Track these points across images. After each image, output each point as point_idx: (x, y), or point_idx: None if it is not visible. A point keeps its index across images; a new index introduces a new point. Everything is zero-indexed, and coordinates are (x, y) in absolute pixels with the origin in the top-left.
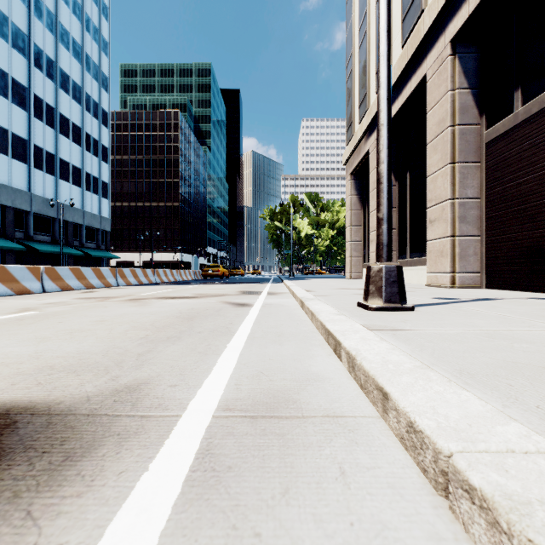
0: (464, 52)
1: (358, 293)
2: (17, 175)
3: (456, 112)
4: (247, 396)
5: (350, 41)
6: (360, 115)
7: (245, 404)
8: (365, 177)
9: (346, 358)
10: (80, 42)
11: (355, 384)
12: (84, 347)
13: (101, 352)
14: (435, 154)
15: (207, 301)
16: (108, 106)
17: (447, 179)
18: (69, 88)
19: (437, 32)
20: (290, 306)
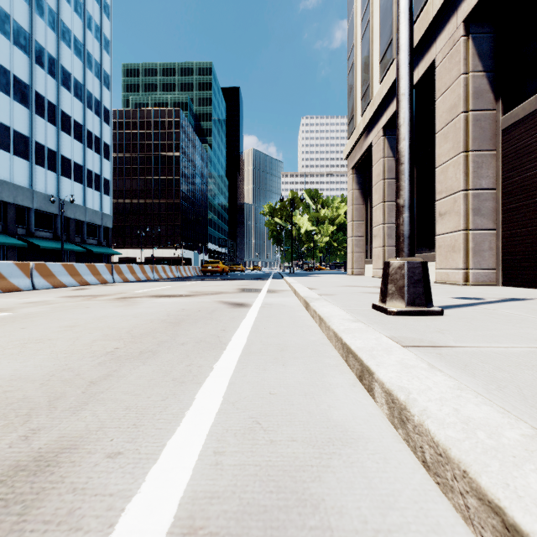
0: (478, 32)
1: (367, 291)
2: (19, 172)
3: (470, 97)
4: (231, 486)
5: (352, 32)
6: (363, 107)
7: (226, 512)
8: (367, 171)
9: (384, 399)
10: (82, 40)
11: (410, 454)
12: (26, 367)
13: (42, 379)
14: (446, 143)
15: (201, 299)
16: (110, 104)
17: (460, 168)
18: (71, 86)
19: (448, 13)
20: (293, 306)
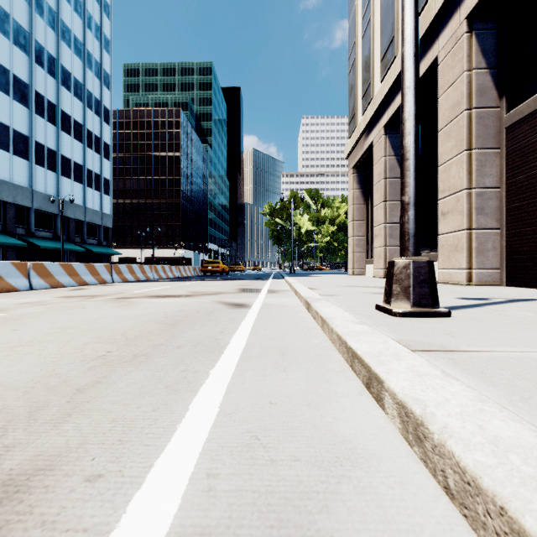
0: (482, 28)
1: (369, 291)
2: (18, 172)
3: (473, 94)
4: (224, 519)
5: (353, 30)
6: (364, 106)
7: None
8: (368, 170)
9: (396, 412)
10: (82, 39)
11: (429, 477)
12: (10, 373)
13: (25, 386)
14: (448, 141)
15: (200, 300)
16: (110, 104)
17: (463, 167)
18: (70, 86)
19: (450, 9)
20: (294, 307)
